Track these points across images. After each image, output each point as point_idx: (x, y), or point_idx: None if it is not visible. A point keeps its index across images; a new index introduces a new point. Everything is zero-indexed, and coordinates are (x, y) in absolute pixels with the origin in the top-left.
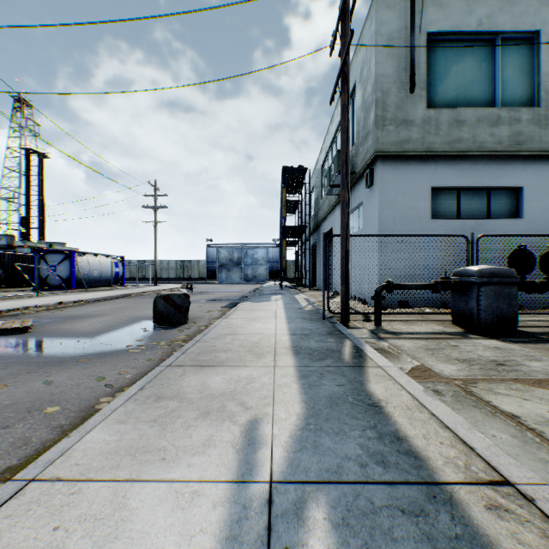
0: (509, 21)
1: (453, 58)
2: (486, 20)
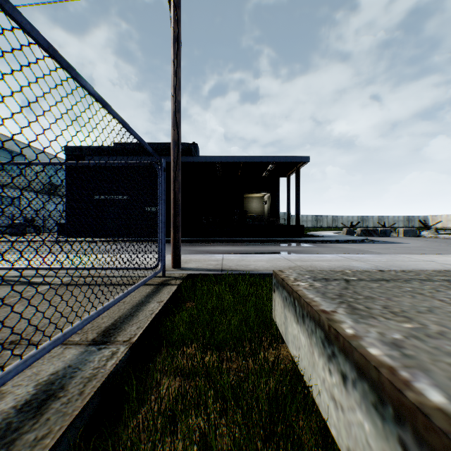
0: (19, 149)
1: (2, 153)
2: (13, 146)
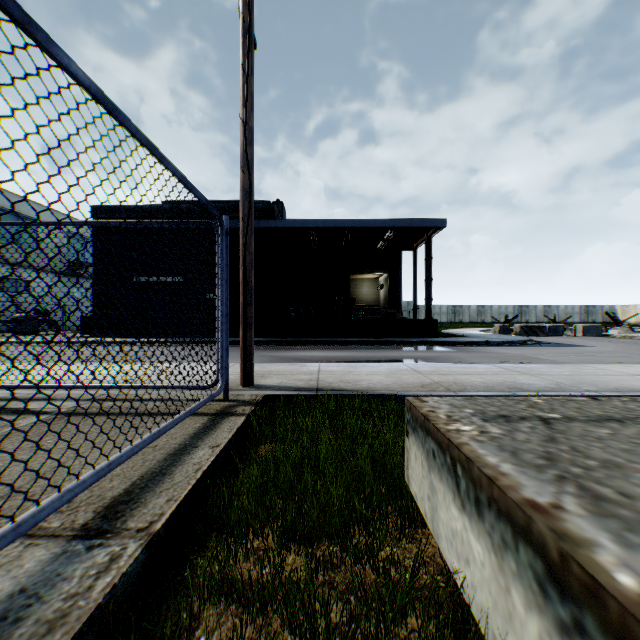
0: (28, 210)
1: (3, 217)
2: (19, 207)
